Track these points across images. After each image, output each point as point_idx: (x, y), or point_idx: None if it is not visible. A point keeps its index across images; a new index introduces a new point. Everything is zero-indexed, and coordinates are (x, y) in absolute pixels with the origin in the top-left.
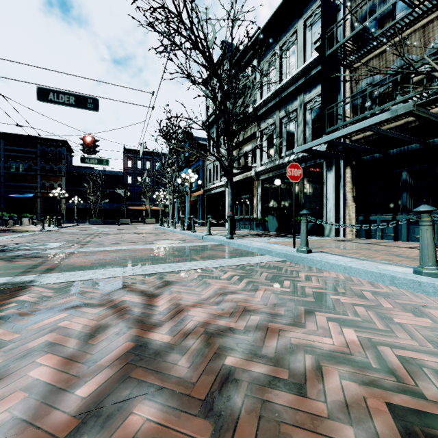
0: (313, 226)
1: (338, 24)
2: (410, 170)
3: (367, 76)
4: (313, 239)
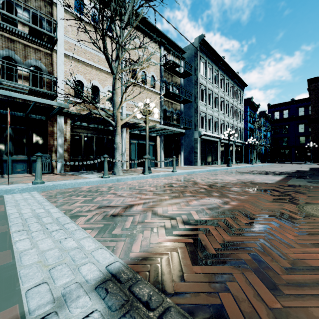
0: None
1: None
2: (14, 127)
3: None
4: None
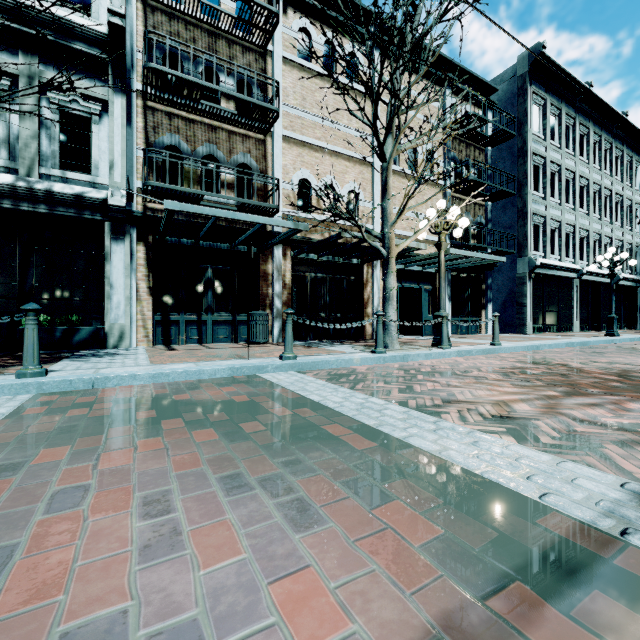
0: (96, 332)
1: (128, 15)
2: (216, 268)
3: (173, 134)
4: (142, 352)
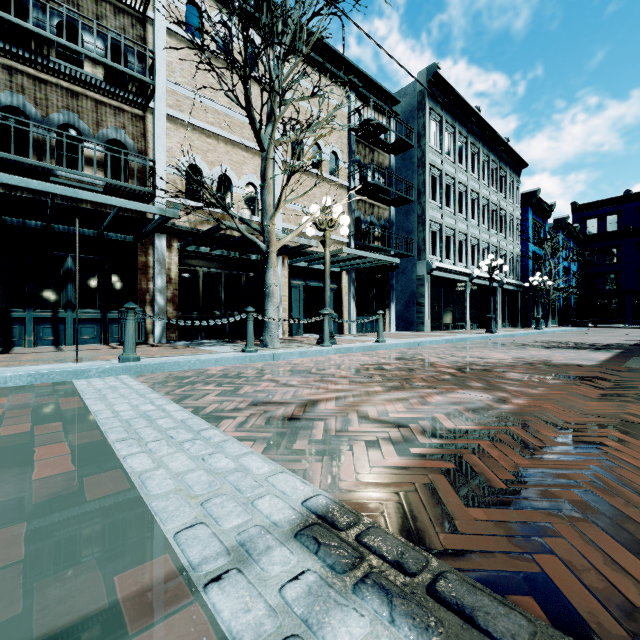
0: None
1: None
2: (79, 257)
3: (14, 93)
4: None
